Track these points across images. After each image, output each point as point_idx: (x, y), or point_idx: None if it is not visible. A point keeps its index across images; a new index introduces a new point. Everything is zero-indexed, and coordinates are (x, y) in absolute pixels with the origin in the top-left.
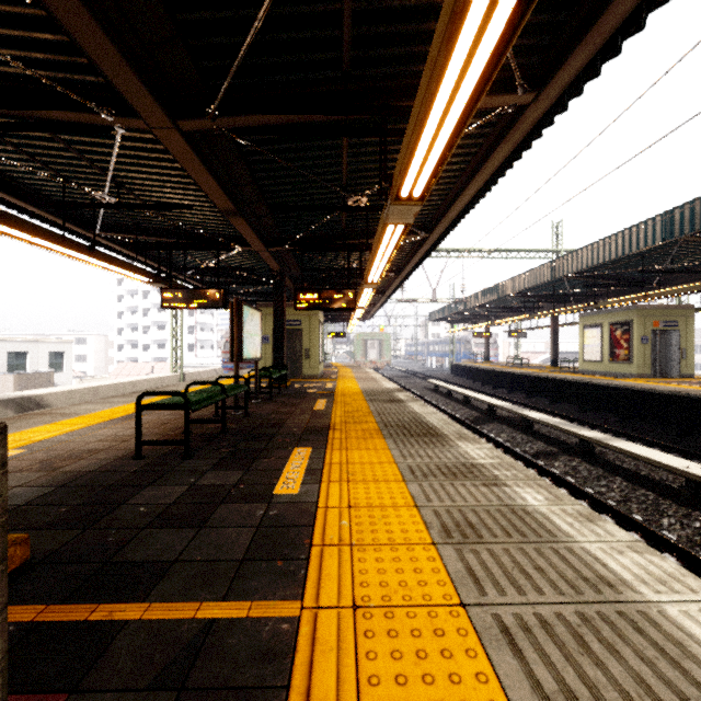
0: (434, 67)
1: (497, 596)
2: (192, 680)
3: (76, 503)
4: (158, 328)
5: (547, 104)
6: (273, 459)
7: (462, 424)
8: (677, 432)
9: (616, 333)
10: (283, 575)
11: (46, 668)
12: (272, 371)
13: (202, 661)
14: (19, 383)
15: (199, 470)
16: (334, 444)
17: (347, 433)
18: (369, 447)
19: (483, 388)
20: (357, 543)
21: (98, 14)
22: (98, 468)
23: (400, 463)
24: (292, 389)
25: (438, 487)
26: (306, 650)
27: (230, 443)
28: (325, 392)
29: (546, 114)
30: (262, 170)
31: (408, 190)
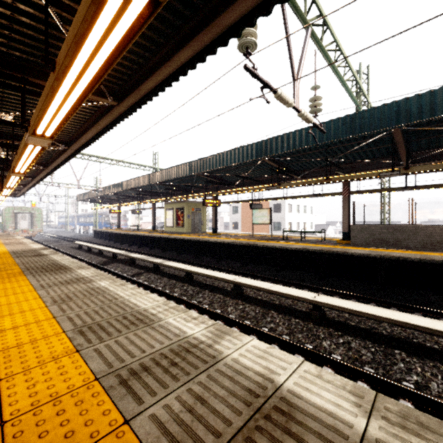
0: (47, 97)
1: (71, 312)
2: None
3: None
4: None
5: (124, 109)
6: None
7: (95, 266)
8: (195, 256)
9: (178, 213)
10: None
11: None
12: None
13: None
14: None
15: None
16: None
17: None
18: (12, 281)
19: (114, 244)
20: None
21: None
22: None
23: (35, 284)
24: None
25: (57, 289)
26: None
27: None
28: None
29: (125, 112)
30: None
31: (41, 132)
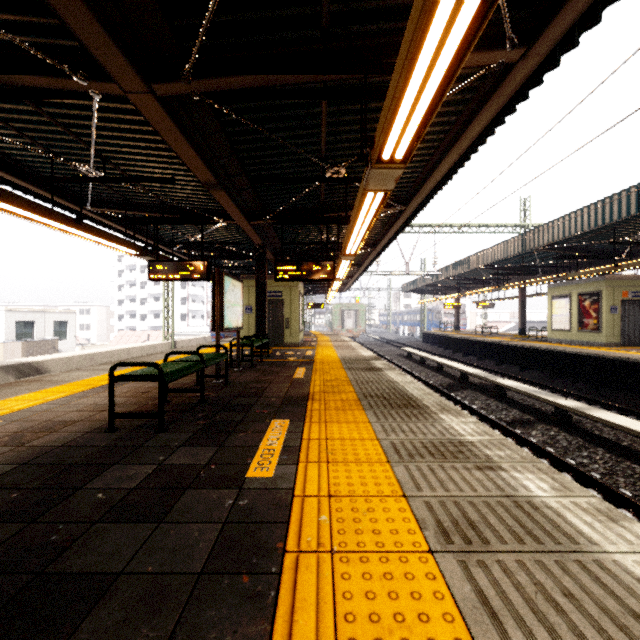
0: None
1: None
2: None
3: (31, 486)
4: (154, 299)
5: (536, 61)
6: (249, 433)
7: (436, 391)
8: None
9: (584, 303)
10: (248, 599)
11: None
12: (254, 340)
13: None
14: (26, 350)
15: (171, 446)
16: (313, 416)
17: (326, 403)
18: (349, 420)
19: (454, 355)
20: (339, 549)
21: None
22: (67, 442)
23: (382, 440)
24: (274, 357)
25: (427, 471)
26: None
27: (207, 414)
28: (305, 360)
29: (533, 73)
30: (242, 141)
31: (390, 150)
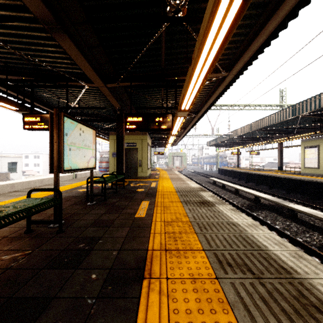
0: None
1: None
2: None
3: None
4: None
5: None
6: None
7: (242, 210)
8: None
9: None
10: None
11: None
12: (111, 176)
13: None
14: None
15: None
16: None
17: (170, 294)
18: None
19: (239, 182)
20: None
21: None
22: None
23: None
24: (127, 188)
25: None
26: None
27: None
28: (150, 191)
29: None
30: None
31: None
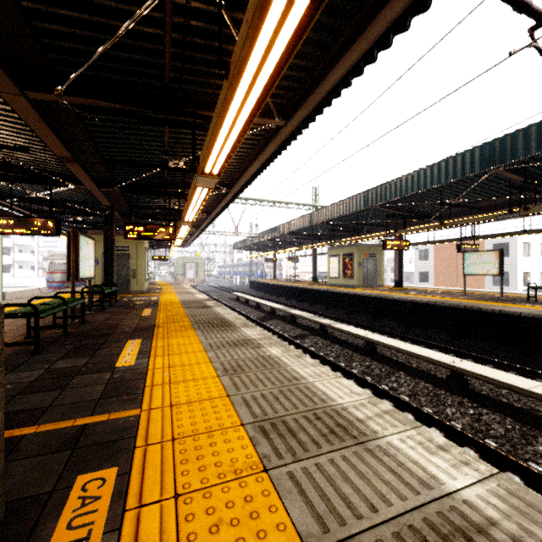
0: (218, 117)
1: (245, 390)
2: (79, 445)
3: None
4: None
5: (292, 128)
6: (112, 348)
7: (254, 322)
8: (371, 318)
9: (346, 260)
10: (128, 401)
11: None
12: (103, 288)
13: (83, 438)
14: None
15: (51, 360)
16: (159, 336)
17: (168, 329)
18: (184, 335)
19: (271, 297)
20: (174, 382)
21: None
22: None
23: (204, 343)
24: (122, 302)
25: (225, 352)
26: (144, 424)
27: (73, 341)
28: (151, 303)
29: (292, 133)
30: (98, 131)
31: (209, 169)
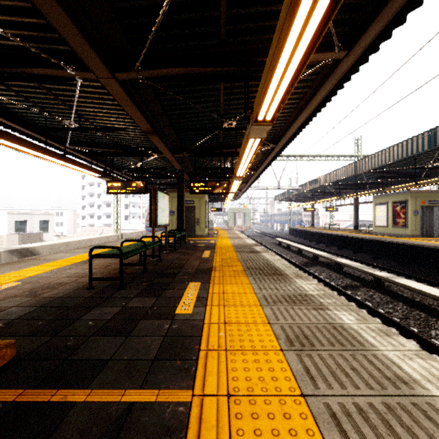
0: (281, 30)
1: (327, 389)
2: None
3: (49, 318)
4: (106, 205)
5: (354, 58)
6: (175, 290)
7: (297, 266)
8: (438, 272)
9: (396, 208)
10: (180, 371)
11: (19, 436)
12: (176, 233)
13: (124, 433)
14: (21, 240)
15: (128, 297)
16: (215, 280)
17: (223, 273)
18: (237, 282)
19: (310, 243)
20: (230, 349)
21: (63, 4)
22: (64, 295)
23: (258, 293)
24: (189, 244)
25: (283, 310)
26: (195, 427)
27: (148, 279)
28: (209, 246)
29: (353, 65)
30: (169, 105)
31: (263, 115)
